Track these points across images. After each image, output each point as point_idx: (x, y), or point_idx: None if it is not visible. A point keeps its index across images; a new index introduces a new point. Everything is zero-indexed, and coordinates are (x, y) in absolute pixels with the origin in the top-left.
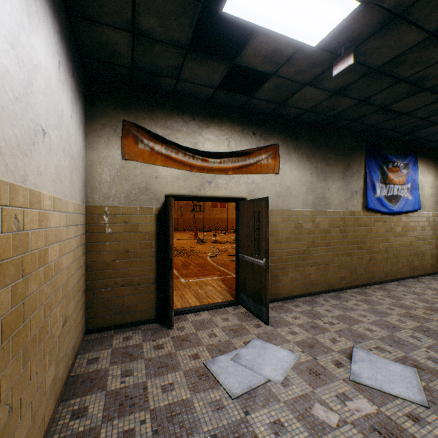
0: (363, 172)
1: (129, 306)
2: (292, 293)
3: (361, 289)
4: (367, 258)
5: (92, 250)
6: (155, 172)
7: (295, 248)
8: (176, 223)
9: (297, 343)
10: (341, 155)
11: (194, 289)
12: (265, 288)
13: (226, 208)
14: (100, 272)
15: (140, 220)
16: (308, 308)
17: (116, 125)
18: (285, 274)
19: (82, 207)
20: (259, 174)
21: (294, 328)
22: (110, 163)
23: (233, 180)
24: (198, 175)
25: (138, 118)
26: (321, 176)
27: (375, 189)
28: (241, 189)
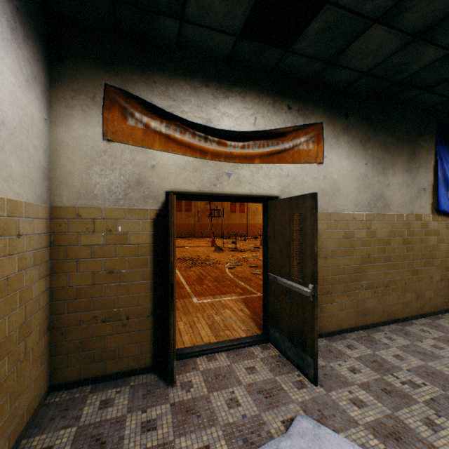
0: (433, 163)
1: (113, 349)
2: (340, 326)
3: (432, 319)
4: (438, 277)
5: (59, 270)
6: (151, 159)
7: (344, 264)
8: (193, 229)
9: (371, 427)
10: (404, 139)
11: (208, 313)
12: (312, 329)
13: (246, 213)
14: (72, 302)
15: (130, 226)
16: (369, 352)
17: (94, 91)
18: (330, 300)
19: (38, 208)
20: (296, 163)
21: (357, 391)
22: (86, 145)
23: (261, 171)
24: (212, 164)
25: (127, 82)
26: (378, 168)
27: (448, 185)
28: (272, 185)
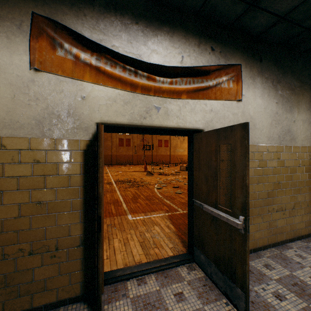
0: None
1: (41, 281)
2: (256, 244)
3: None
4: None
5: None
6: (81, 90)
7: (259, 190)
8: (131, 158)
9: None
10: (306, 82)
11: (140, 230)
12: (243, 262)
13: (169, 147)
14: None
15: (59, 157)
16: (287, 273)
17: (20, 19)
18: None
19: None
20: (218, 100)
21: None
22: (11, 73)
23: (187, 106)
24: (142, 98)
25: (56, 12)
26: (286, 106)
27: None
28: (197, 119)
